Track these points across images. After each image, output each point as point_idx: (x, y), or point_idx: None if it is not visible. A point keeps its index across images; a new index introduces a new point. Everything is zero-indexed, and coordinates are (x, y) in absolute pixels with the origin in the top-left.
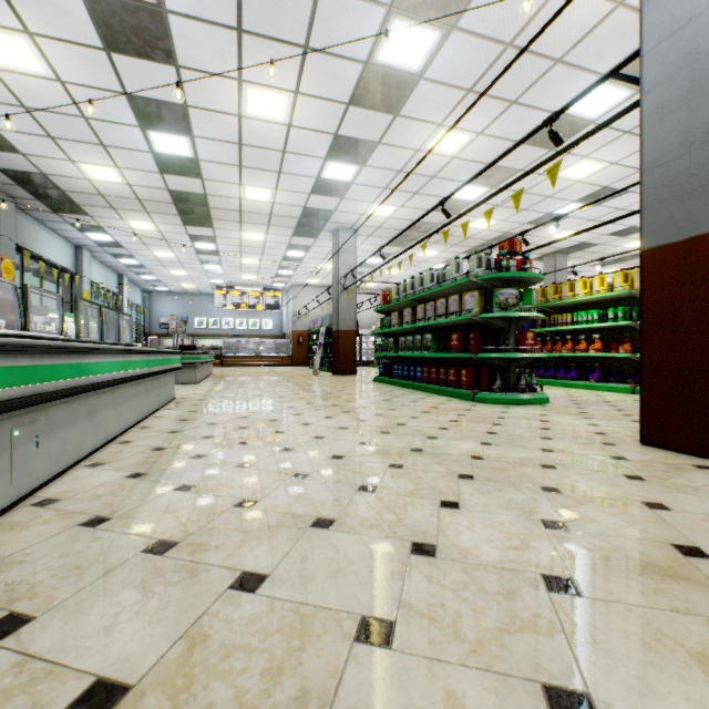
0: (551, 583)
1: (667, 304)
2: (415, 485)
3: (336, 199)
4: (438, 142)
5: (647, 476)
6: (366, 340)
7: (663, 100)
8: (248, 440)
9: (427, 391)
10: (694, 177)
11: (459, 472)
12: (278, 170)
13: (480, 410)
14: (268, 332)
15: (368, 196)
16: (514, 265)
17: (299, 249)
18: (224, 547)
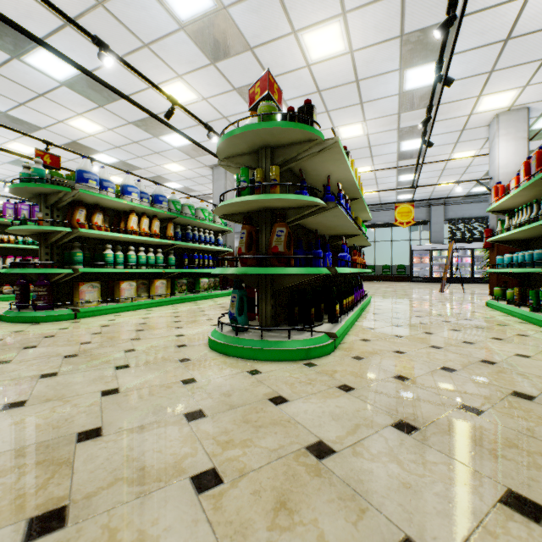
0: None
1: None
2: None
3: None
4: None
5: None
6: None
7: None
8: None
9: None
10: None
11: None
12: None
13: None
14: None
15: None
16: None
17: None
18: None
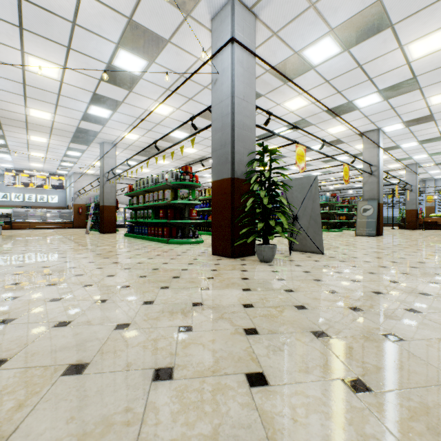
0: (123, 286)
1: (217, 202)
2: (102, 272)
3: (100, 126)
4: (151, 112)
5: (196, 263)
6: (128, 211)
7: (216, 127)
8: (23, 265)
9: (149, 240)
10: (222, 158)
11: (126, 267)
12: (56, 103)
13: (166, 247)
14: (54, 205)
15: (121, 127)
16: (188, 178)
17: (77, 151)
18: (2, 294)
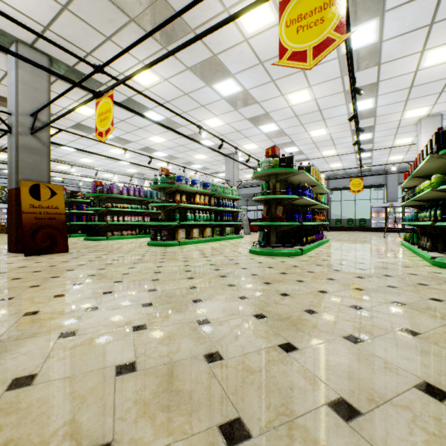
0: None
1: None
2: None
3: None
4: None
5: None
6: None
7: None
8: None
9: None
10: None
11: None
12: None
13: None
14: None
15: None
16: None
17: None
18: None
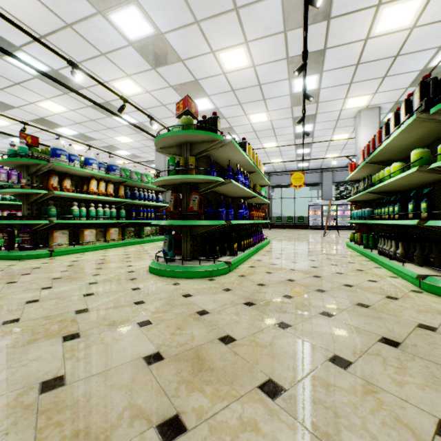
0: None
1: None
2: None
3: None
4: None
5: None
6: None
7: None
8: None
9: None
10: None
11: None
12: None
13: None
14: None
15: None
16: None
17: None
18: None
